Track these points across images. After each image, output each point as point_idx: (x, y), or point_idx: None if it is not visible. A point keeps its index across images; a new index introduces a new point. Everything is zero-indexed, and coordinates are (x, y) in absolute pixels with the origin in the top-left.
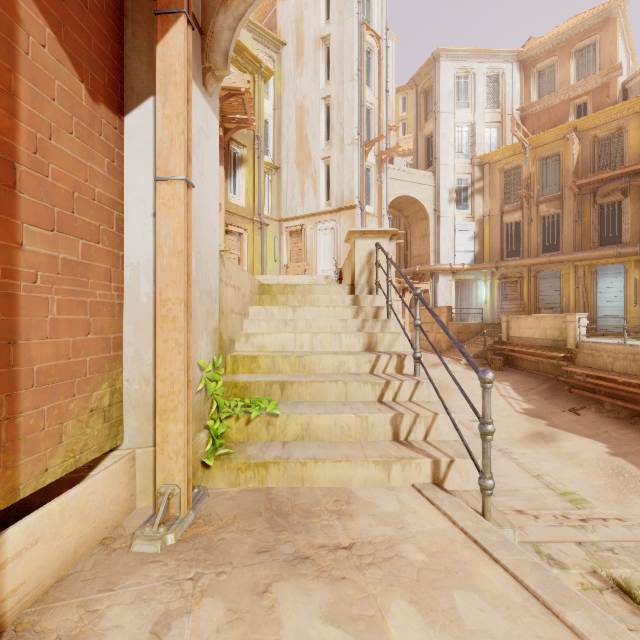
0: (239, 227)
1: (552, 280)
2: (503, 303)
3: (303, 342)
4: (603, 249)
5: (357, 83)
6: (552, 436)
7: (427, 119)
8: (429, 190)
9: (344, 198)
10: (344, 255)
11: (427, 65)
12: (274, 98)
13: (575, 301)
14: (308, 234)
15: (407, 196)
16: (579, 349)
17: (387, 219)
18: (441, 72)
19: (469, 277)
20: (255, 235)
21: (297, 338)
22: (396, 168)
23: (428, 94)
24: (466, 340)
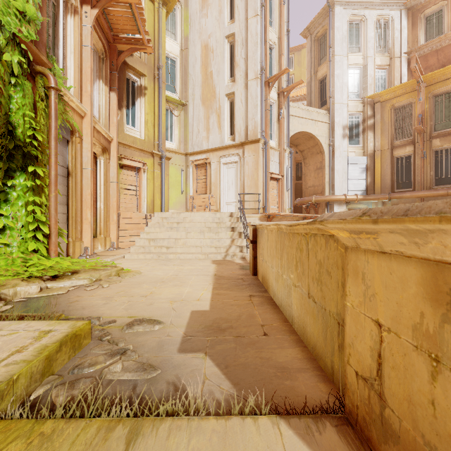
0: (136, 161)
1: None
2: None
3: None
4: None
5: (260, 19)
6: None
7: (320, 63)
8: (324, 127)
9: (248, 132)
10: (248, 188)
11: (321, 13)
12: (181, 39)
13: None
14: (213, 167)
15: (305, 132)
16: None
17: (288, 153)
18: (335, 18)
19: (360, 206)
20: (155, 169)
21: None
22: (295, 106)
23: (321, 41)
24: None
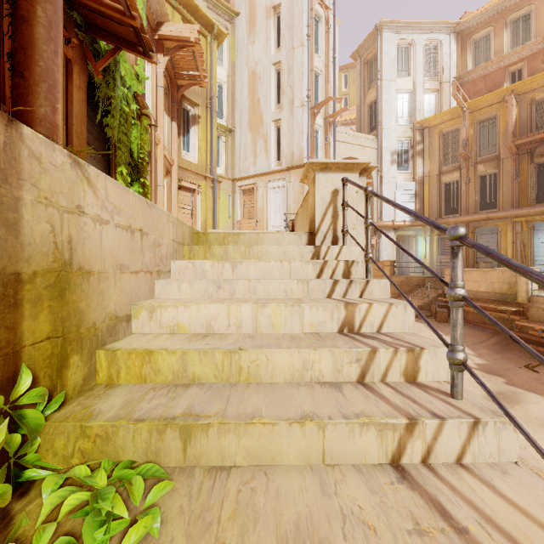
0: (192, 183)
1: (489, 236)
2: (442, 257)
3: (241, 318)
4: (542, 205)
5: (306, 48)
6: (515, 397)
7: (370, 88)
8: (372, 152)
9: (294, 158)
10: (294, 212)
11: (370, 37)
12: (228, 65)
13: (513, 255)
14: (260, 192)
15: (352, 158)
16: (532, 303)
17: None
18: (384, 43)
19: (409, 233)
20: (208, 191)
21: (232, 312)
22: (342, 131)
23: (371, 64)
24: (408, 292)
